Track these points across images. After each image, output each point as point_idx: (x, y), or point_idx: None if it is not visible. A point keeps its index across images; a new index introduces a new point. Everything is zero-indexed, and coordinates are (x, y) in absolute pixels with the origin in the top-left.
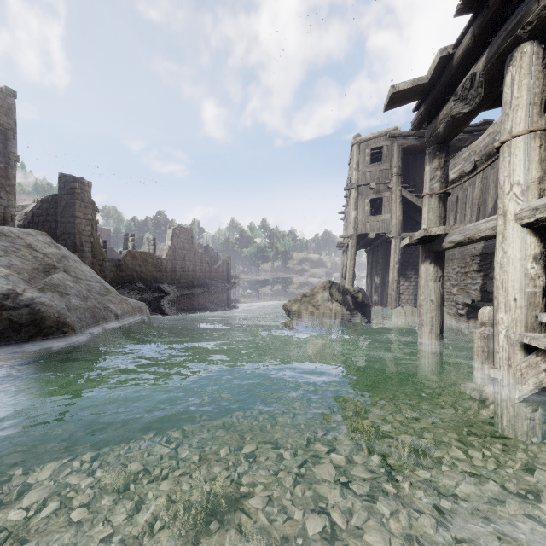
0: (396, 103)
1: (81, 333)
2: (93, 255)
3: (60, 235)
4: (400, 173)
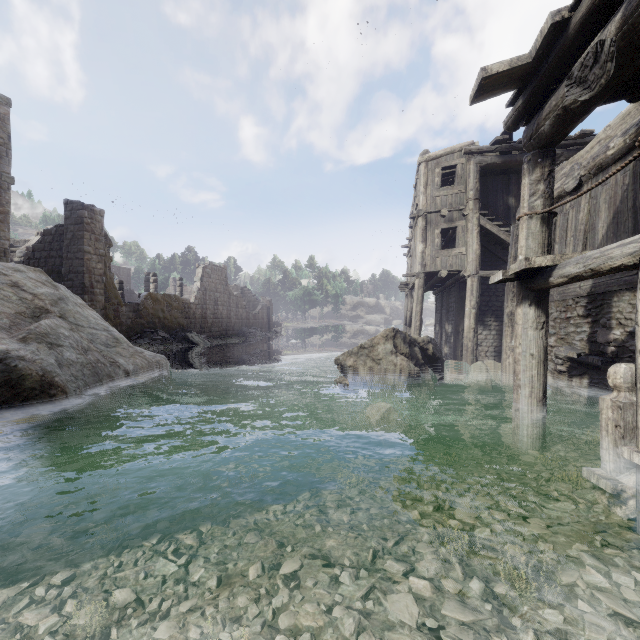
0: (486, 93)
1: (76, 395)
2: (106, 298)
3: (65, 273)
4: (478, 197)
